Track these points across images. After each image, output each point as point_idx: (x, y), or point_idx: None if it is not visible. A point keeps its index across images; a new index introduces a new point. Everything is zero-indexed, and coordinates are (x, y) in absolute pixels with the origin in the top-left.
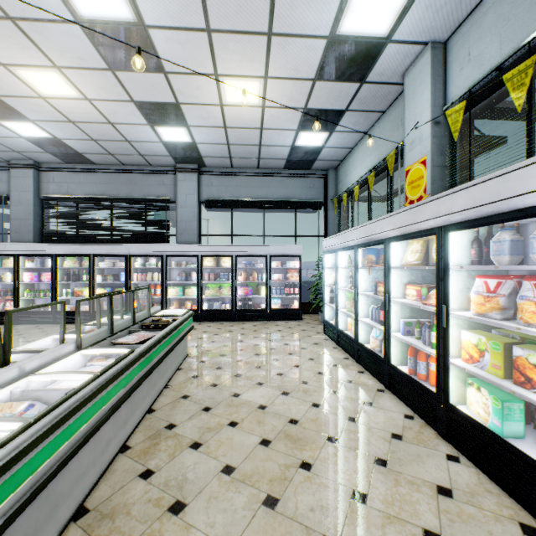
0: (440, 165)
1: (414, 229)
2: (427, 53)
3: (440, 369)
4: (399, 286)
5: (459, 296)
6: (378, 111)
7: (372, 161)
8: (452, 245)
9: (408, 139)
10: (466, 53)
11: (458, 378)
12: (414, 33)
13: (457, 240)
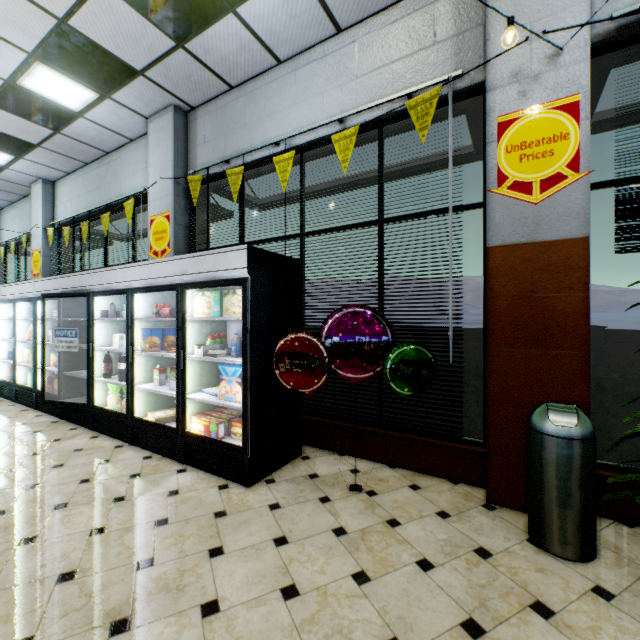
0: (51, 256)
1: (7, 298)
2: (42, 184)
3: (14, 369)
4: (8, 331)
5: (26, 333)
6: (20, 194)
7: (19, 229)
8: (22, 309)
9: (34, 231)
10: (62, 198)
11: (26, 372)
12: (27, 171)
13: (25, 306)
